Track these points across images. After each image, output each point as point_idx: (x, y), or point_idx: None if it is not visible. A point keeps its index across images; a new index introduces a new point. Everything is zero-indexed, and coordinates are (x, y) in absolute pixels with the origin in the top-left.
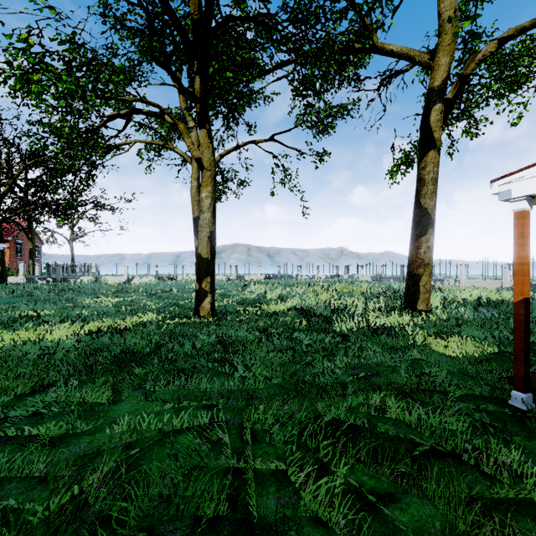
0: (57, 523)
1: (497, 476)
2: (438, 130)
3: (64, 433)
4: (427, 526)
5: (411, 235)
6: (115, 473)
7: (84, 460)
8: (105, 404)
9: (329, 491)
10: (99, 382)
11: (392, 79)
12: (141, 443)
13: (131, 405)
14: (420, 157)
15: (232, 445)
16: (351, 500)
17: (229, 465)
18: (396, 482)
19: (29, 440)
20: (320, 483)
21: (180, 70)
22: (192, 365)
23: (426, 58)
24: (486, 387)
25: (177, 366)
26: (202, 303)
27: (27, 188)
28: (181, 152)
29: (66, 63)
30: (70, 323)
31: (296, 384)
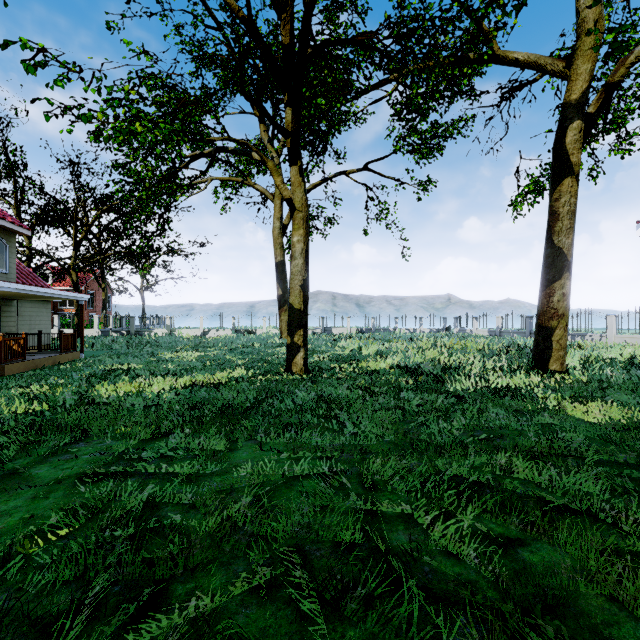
0: (219, 536)
1: (637, 534)
2: (576, 152)
3: (196, 473)
4: (558, 566)
5: (541, 280)
6: (255, 504)
7: (221, 494)
8: (227, 450)
9: (457, 533)
10: (212, 431)
11: (516, 91)
12: (268, 484)
13: (249, 453)
14: (552, 186)
15: (355, 492)
16: (479, 541)
17: (356, 506)
18: (525, 531)
19: (168, 476)
20: (447, 526)
21: (265, 100)
22: (297, 421)
23: (561, 66)
24: (631, 453)
25: (283, 421)
26: (294, 358)
27: (100, 235)
28: (262, 188)
29: (160, 108)
30: (165, 377)
31: (411, 442)
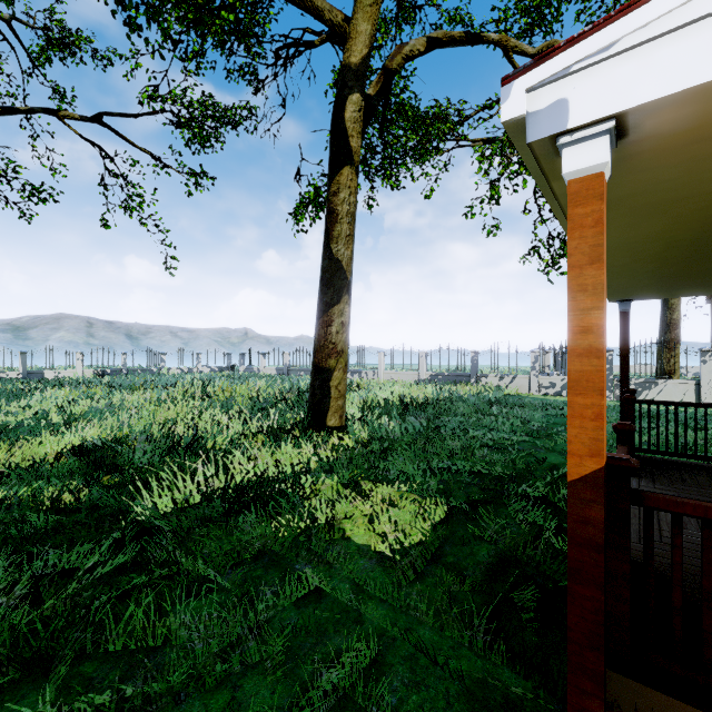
0: None
1: None
2: (356, 136)
3: None
4: None
5: (318, 303)
6: None
7: None
8: None
9: None
10: None
11: (293, 52)
12: None
13: None
14: (330, 173)
15: None
16: None
17: None
18: None
19: None
20: None
21: None
22: None
23: (340, 17)
24: None
25: None
26: None
27: None
28: None
29: None
30: None
31: None
